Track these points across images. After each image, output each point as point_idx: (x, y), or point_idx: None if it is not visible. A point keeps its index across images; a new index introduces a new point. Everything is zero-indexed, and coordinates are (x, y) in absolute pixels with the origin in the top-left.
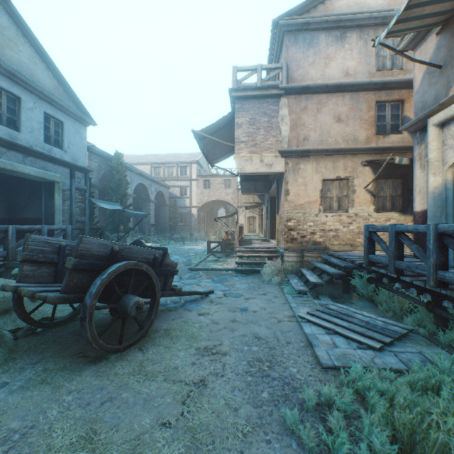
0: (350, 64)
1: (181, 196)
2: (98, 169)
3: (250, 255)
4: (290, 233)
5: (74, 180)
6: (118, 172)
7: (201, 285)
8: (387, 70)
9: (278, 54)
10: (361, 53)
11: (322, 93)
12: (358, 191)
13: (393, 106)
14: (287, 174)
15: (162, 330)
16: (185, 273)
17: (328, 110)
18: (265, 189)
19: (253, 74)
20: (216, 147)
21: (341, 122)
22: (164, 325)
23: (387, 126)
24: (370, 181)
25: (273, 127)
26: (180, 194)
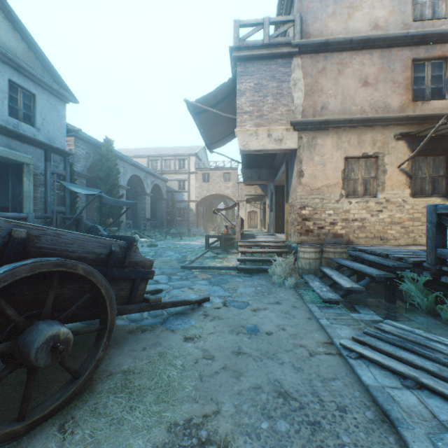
0: (379, 14)
1: (179, 190)
2: (85, 156)
3: (255, 251)
4: (304, 223)
5: (49, 163)
6: (108, 159)
7: (193, 289)
8: (427, 20)
9: (288, 10)
10: None
11: (344, 51)
12: (390, 172)
13: (434, 65)
14: (301, 152)
15: (119, 373)
16: (176, 272)
17: (351, 71)
18: (270, 176)
19: (259, 29)
20: (214, 127)
21: (368, 86)
22: (126, 361)
23: (426, 90)
24: (408, 158)
25: (283, 94)
26: (178, 187)
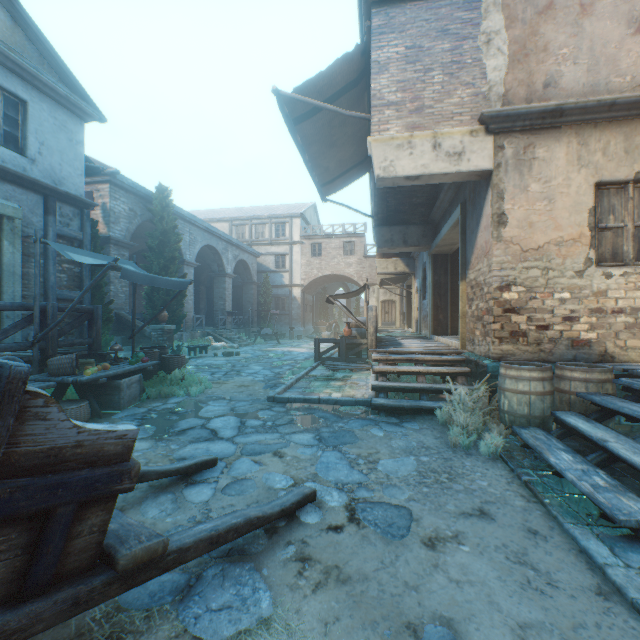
0: None
1: (276, 269)
2: (128, 215)
3: (405, 370)
4: (509, 318)
5: (51, 218)
6: (162, 219)
7: (284, 456)
8: None
9: None
10: None
11: None
12: None
13: None
14: (501, 175)
15: None
16: (257, 410)
17: (611, 4)
18: (424, 239)
19: None
20: (328, 152)
21: None
22: None
23: None
24: None
25: (465, 62)
26: (275, 265)
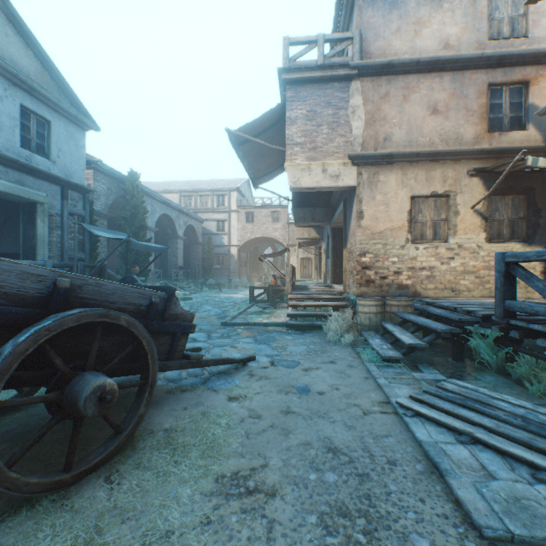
0: (450, 32)
1: (217, 232)
2: (107, 193)
3: (308, 304)
4: (365, 272)
5: (66, 202)
6: (133, 196)
7: (237, 347)
8: (505, 39)
9: (346, 25)
10: (467, 15)
11: (410, 74)
12: (463, 213)
13: (513, 90)
14: (361, 189)
15: (160, 431)
16: (216, 329)
17: (419, 97)
18: (326, 217)
19: (312, 47)
20: (260, 159)
21: (438, 114)
22: (167, 420)
23: (504, 120)
24: (482, 197)
25: (340, 122)
26: (216, 229)
